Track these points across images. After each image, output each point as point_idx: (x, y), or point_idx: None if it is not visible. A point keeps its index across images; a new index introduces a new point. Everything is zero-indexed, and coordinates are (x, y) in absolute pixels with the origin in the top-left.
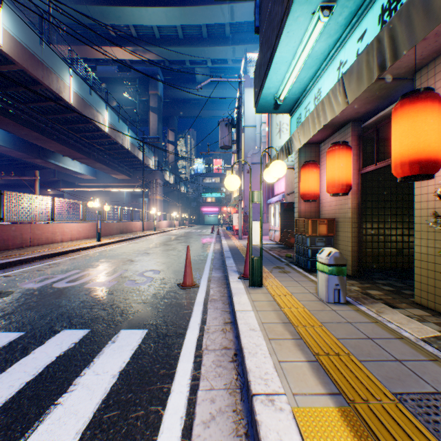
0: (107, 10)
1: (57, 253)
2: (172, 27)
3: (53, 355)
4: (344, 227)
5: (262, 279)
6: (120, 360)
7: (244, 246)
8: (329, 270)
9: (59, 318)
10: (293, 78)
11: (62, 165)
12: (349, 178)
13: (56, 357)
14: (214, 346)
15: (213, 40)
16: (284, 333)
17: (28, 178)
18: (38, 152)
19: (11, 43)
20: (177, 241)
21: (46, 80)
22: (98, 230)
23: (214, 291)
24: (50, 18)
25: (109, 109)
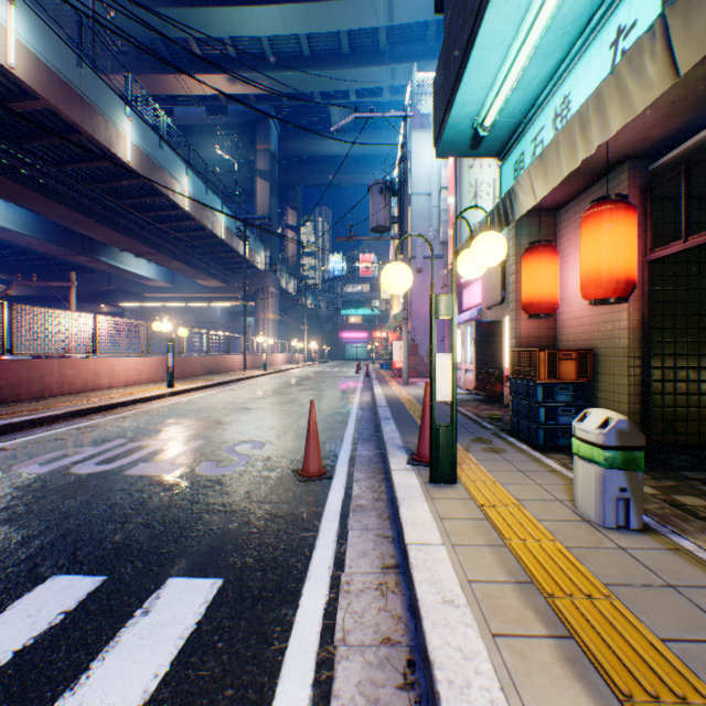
0: (189, 15)
1: (97, 407)
2: (292, 38)
3: (8, 648)
4: (611, 365)
5: (455, 468)
6: (147, 668)
7: (413, 397)
8: (605, 458)
9: (56, 545)
10: (514, 77)
11: (119, 266)
12: (631, 268)
13: (12, 653)
14: (362, 636)
15: (360, 58)
16: (525, 618)
17: (59, 284)
18: (81, 245)
19: (30, 64)
20: (299, 387)
21: (88, 126)
22: (172, 369)
23: (361, 487)
24: (95, 25)
25: (190, 173)
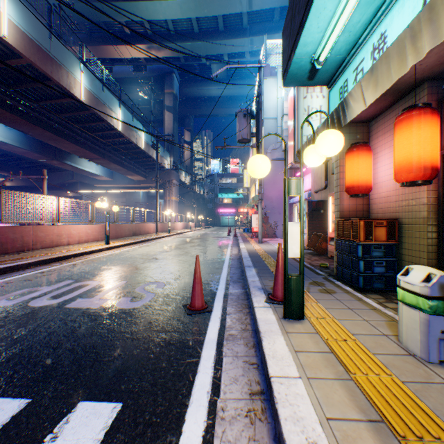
0: (121, 6)
1: (57, 258)
2: (187, 21)
3: None
4: (413, 230)
5: (303, 308)
6: None
7: (266, 251)
8: (430, 306)
9: None
10: (344, 21)
11: (78, 166)
12: (435, 158)
13: None
14: None
15: (230, 33)
16: None
17: (36, 177)
18: (54, 153)
19: (17, 34)
20: (191, 244)
21: (55, 76)
22: (109, 232)
23: (232, 319)
24: (60, 11)
25: (122, 107)
